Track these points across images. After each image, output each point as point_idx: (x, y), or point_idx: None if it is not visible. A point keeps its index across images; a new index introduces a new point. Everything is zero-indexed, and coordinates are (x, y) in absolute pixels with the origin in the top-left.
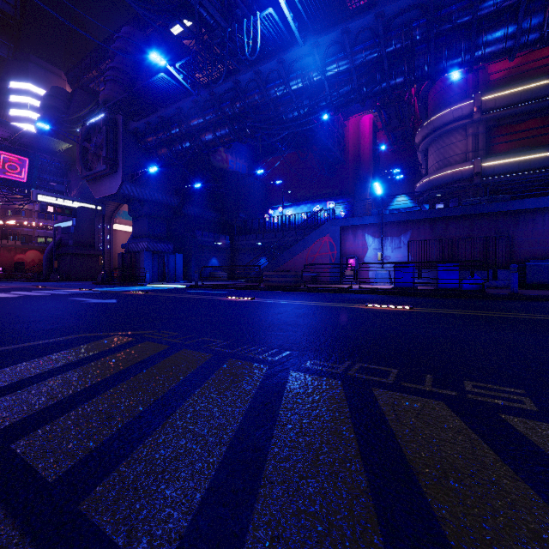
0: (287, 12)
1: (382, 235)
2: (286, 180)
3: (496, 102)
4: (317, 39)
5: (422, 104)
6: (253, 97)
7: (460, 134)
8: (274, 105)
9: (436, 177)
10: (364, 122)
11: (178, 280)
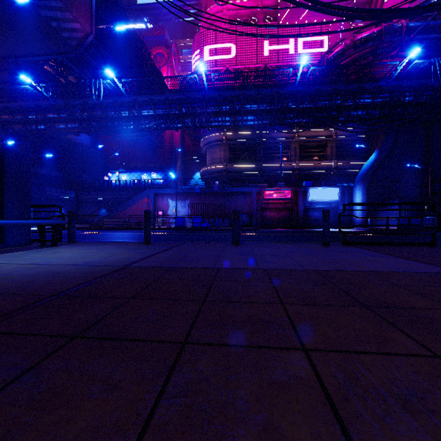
0: (119, 83)
1: (176, 199)
2: (121, 153)
3: (232, 136)
4: (136, 98)
5: None
6: (97, 113)
7: (219, 148)
8: (111, 120)
9: (208, 169)
10: None
11: None
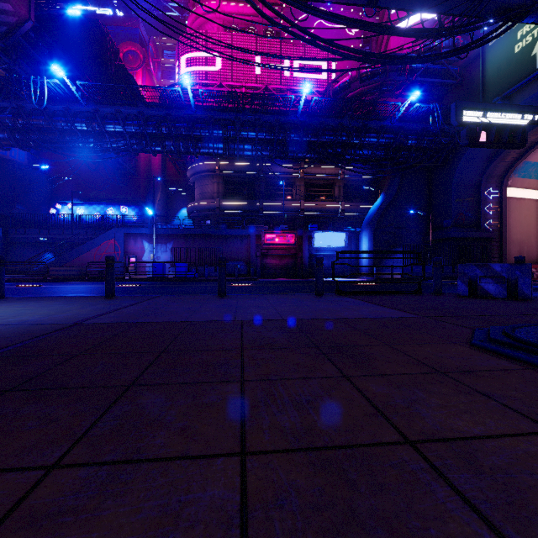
0: (72, 86)
1: (154, 242)
2: (77, 178)
3: (227, 167)
4: (98, 108)
5: None
6: (39, 122)
7: (210, 180)
8: (60, 133)
9: (197, 205)
10: None
11: None
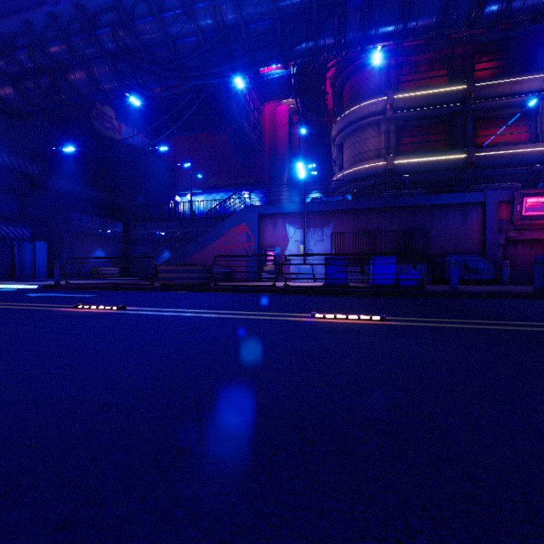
0: None
1: (304, 225)
2: (195, 164)
3: (406, 102)
4: None
5: (337, 98)
6: (144, 26)
7: (374, 130)
8: (174, 45)
9: (352, 171)
10: (281, 111)
11: (40, 277)
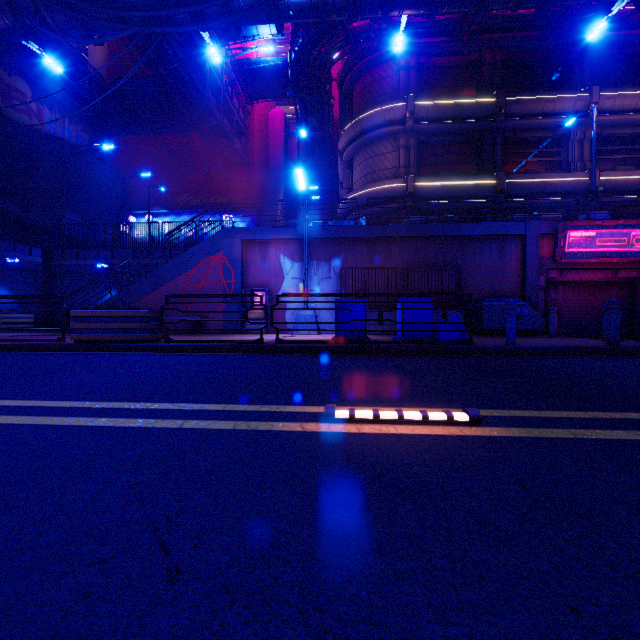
0: None
1: (305, 257)
2: (158, 174)
3: (428, 111)
4: None
5: (345, 103)
6: None
7: (390, 143)
8: None
9: (365, 193)
10: (274, 115)
11: None
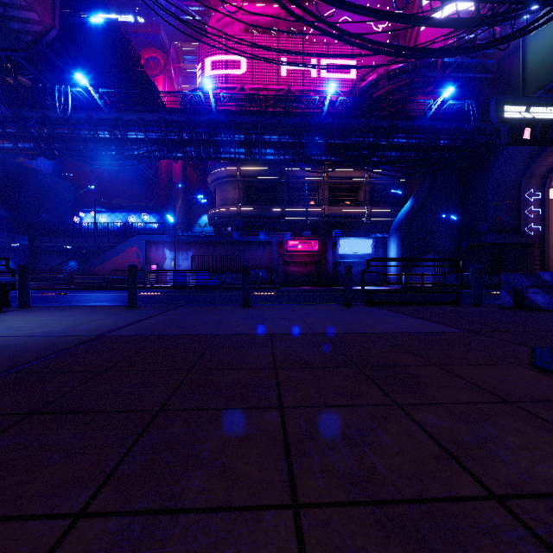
0: (95, 94)
1: (175, 250)
2: (99, 186)
3: (248, 172)
4: (120, 115)
5: None
6: (63, 131)
7: (232, 186)
8: (84, 142)
9: (217, 212)
10: None
11: None
